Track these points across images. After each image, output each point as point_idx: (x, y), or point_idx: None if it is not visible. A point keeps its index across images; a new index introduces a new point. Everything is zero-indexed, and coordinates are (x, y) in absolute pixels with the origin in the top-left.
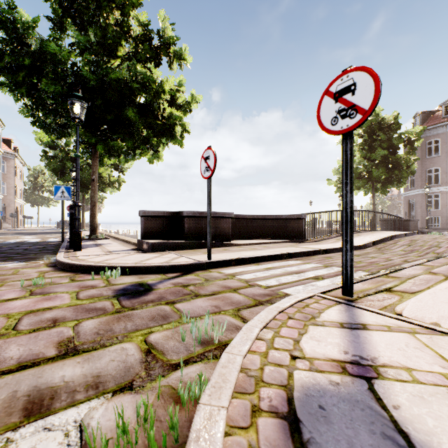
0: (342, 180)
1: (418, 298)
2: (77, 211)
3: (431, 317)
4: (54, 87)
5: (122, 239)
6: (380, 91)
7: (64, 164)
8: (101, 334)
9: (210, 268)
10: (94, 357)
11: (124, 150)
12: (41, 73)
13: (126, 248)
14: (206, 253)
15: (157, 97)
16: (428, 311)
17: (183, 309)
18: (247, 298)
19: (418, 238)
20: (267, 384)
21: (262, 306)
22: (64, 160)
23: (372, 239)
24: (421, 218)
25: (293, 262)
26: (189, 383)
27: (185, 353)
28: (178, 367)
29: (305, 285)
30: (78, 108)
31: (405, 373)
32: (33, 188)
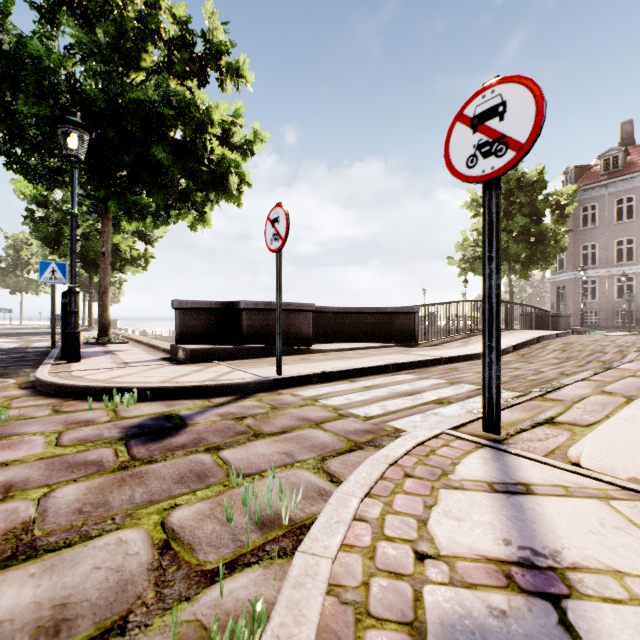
0: (484, 254)
1: (598, 435)
2: (73, 301)
3: (625, 468)
4: (38, 108)
5: (147, 344)
6: (544, 113)
7: (61, 230)
8: (85, 512)
9: (280, 388)
10: (65, 562)
11: (153, 210)
12: (18, 86)
13: (152, 357)
14: (275, 365)
15: (201, 131)
16: (618, 456)
17: (232, 460)
18: (337, 438)
19: (574, 340)
20: (378, 621)
21: (361, 451)
22: (61, 224)
23: (511, 341)
24: (574, 312)
25: (404, 377)
26: (231, 623)
27: (231, 548)
28: (217, 577)
29: (424, 413)
30: (74, 141)
31: (614, 583)
32: (14, 266)
